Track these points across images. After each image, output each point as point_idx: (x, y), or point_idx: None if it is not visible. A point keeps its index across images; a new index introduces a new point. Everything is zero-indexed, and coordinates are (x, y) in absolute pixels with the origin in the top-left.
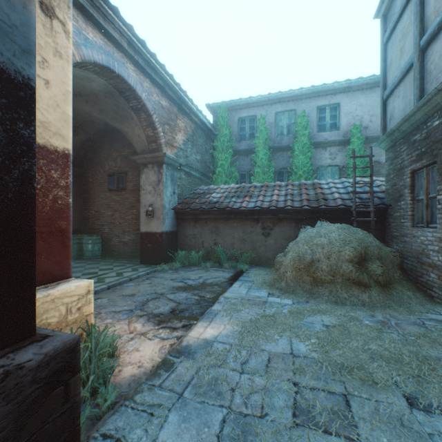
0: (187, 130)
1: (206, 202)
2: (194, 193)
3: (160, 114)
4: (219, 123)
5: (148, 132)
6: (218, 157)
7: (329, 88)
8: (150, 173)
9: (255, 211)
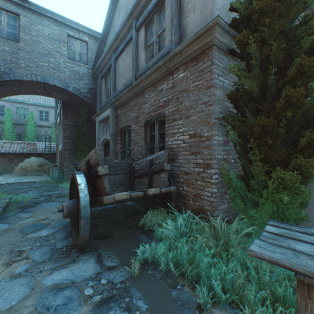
0: None
1: None
2: None
3: None
4: None
5: None
6: None
7: (44, 105)
8: None
9: (5, 153)
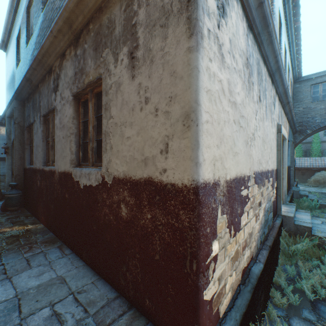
0: None
1: None
2: None
3: None
4: None
5: None
6: None
7: None
8: None
9: (298, 168)
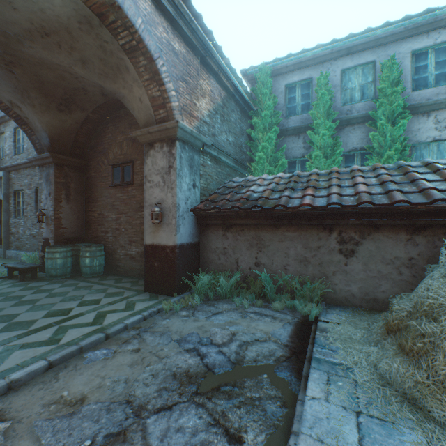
0: (214, 98)
1: (242, 198)
2: (224, 186)
3: (170, 61)
4: (259, 91)
5: (153, 92)
6: (258, 139)
7: (435, 17)
8: (157, 155)
9: (327, 212)
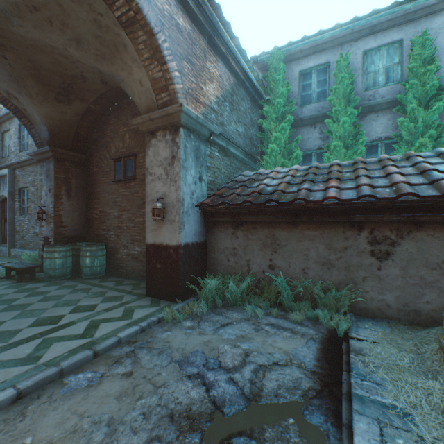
0: (223, 83)
1: (255, 192)
2: (234, 180)
3: (173, 38)
4: (271, 78)
5: (154, 72)
6: (270, 130)
7: None
8: (159, 145)
9: (356, 207)
